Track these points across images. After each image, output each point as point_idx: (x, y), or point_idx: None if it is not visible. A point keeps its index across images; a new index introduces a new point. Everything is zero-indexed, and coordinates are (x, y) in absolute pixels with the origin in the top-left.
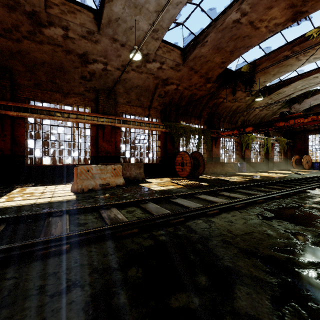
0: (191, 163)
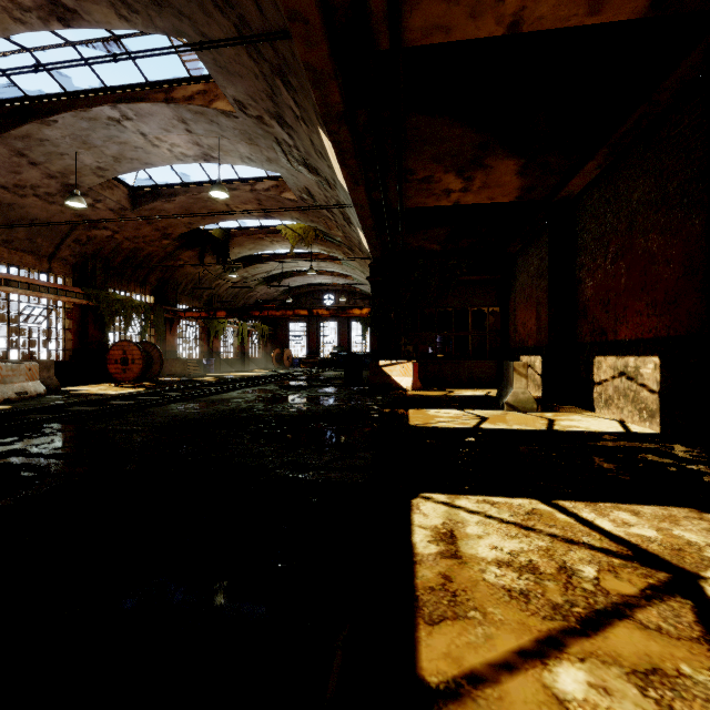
0: (143, 360)
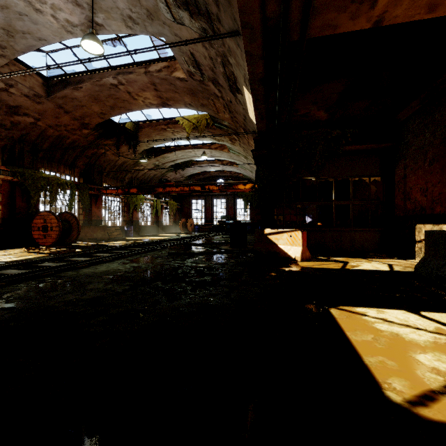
0: (59, 227)
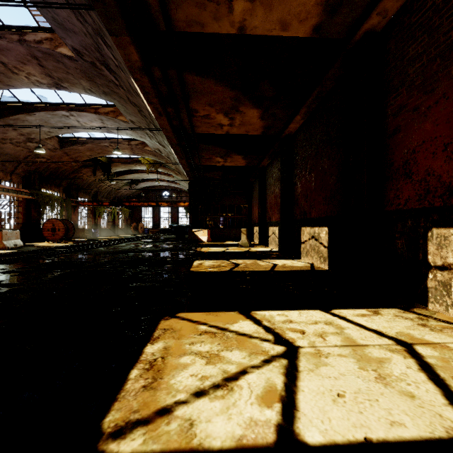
0: (65, 229)
